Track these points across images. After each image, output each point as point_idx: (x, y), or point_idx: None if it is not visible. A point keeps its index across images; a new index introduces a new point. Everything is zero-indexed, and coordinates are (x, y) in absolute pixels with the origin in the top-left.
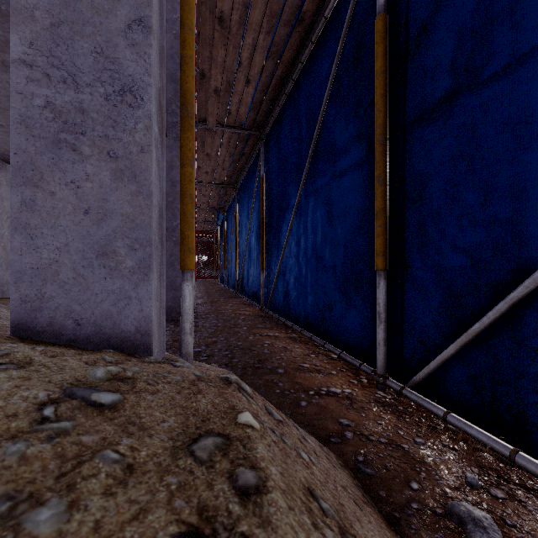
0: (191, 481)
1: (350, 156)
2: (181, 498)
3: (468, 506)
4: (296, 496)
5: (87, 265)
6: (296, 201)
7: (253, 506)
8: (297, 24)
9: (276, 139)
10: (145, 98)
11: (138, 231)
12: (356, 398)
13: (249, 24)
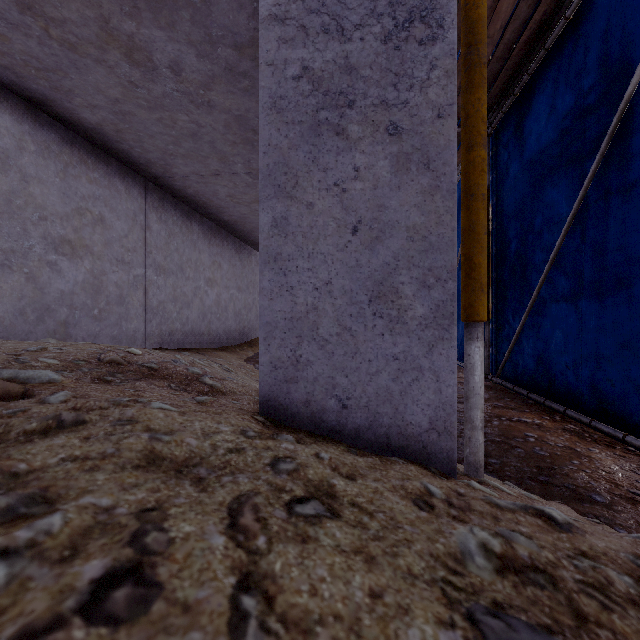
0: None
1: None
2: None
3: None
4: None
5: (355, 313)
6: (572, 211)
7: None
8: None
9: (518, 126)
10: (445, 23)
11: (432, 255)
12: None
13: None
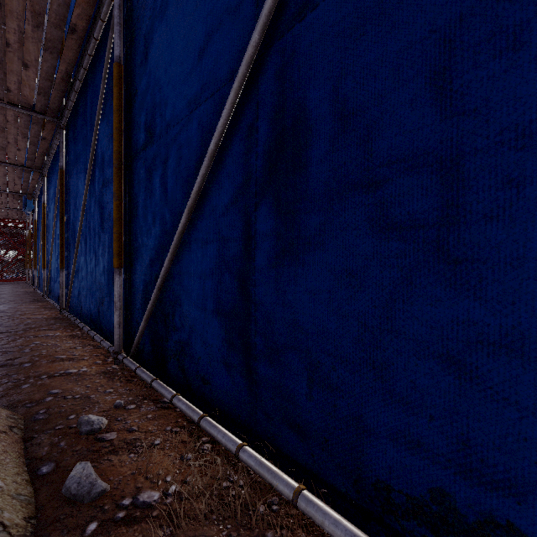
0: None
1: (111, 170)
2: None
3: (91, 416)
4: None
5: None
6: (83, 201)
7: None
8: (70, 32)
9: (73, 132)
10: None
11: None
12: (86, 374)
13: (8, 10)
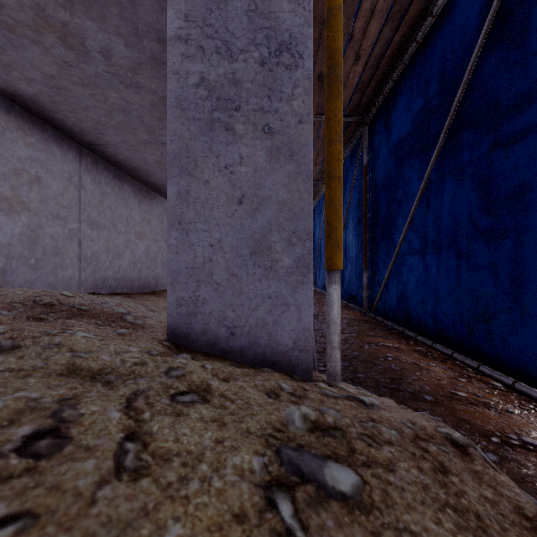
0: None
1: (530, 113)
2: None
3: None
4: None
5: (240, 264)
6: (421, 187)
7: None
8: None
9: (386, 119)
10: (304, 55)
11: (296, 222)
12: None
13: None
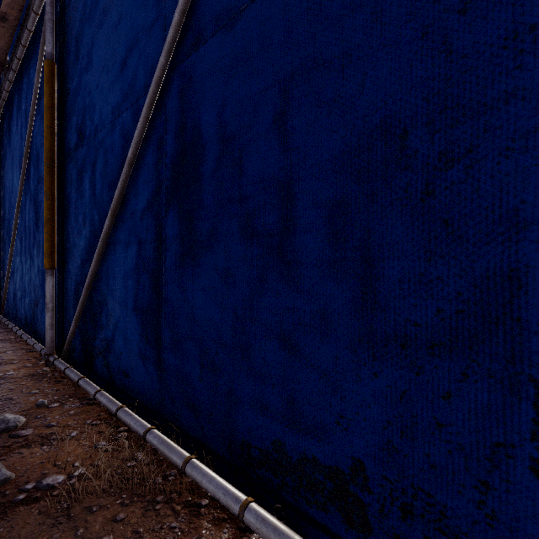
0: None
1: None
2: None
3: (7, 415)
4: None
5: None
6: (17, 197)
7: None
8: None
9: (9, 124)
10: None
11: None
12: (12, 377)
13: None
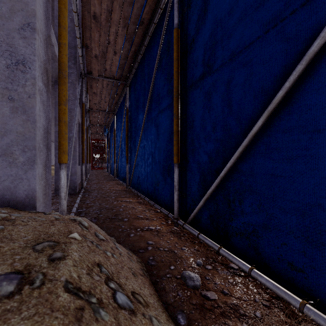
0: (27, 257)
1: (165, 101)
2: (18, 263)
3: (190, 272)
4: (84, 264)
5: None
6: (142, 124)
7: (54, 264)
8: (140, 24)
9: (134, 87)
10: (32, 68)
11: (27, 141)
12: (161, 231)
13: (112, 21)
